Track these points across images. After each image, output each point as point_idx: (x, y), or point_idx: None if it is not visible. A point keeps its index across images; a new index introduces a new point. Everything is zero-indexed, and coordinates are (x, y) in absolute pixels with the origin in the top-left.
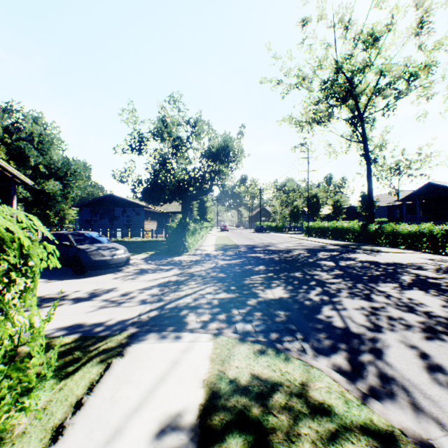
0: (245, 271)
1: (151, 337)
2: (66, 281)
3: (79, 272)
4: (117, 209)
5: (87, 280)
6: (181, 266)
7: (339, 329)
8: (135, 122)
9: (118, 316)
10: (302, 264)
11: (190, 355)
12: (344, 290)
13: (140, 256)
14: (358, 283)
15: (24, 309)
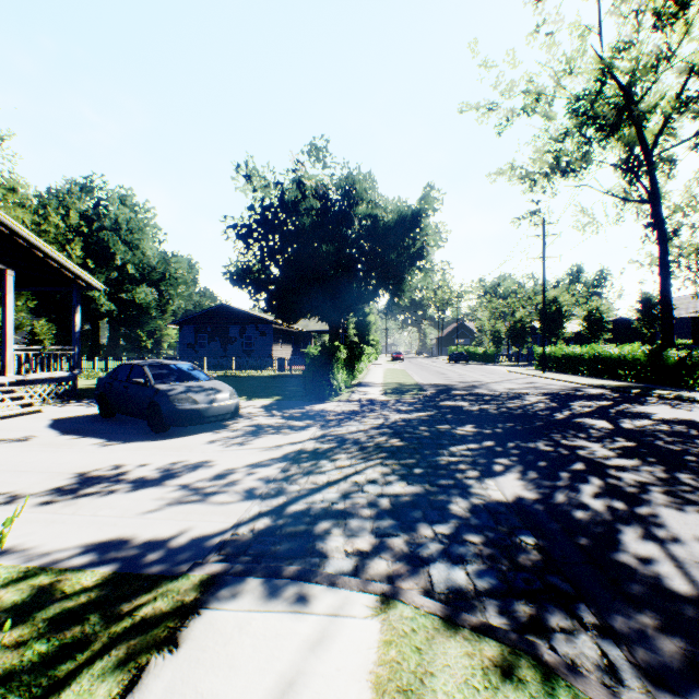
0: (438, 436)
1: (247, 590)
2: (134, 443)
3: (157, 429)
4: (233, 327)
5: (166, 443)
6: (324, 421)
7: (687, 602)
8: (256, 188)
9: (197, 526)
10: (545, 423)
11: (324, 664)
12: (654, 486)
13: (260, 402)
14: (681, 472)
15: (46, 499)
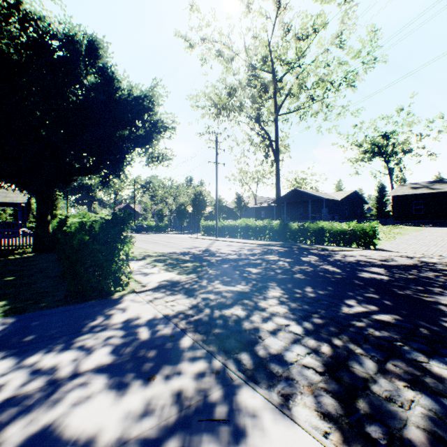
0: (420, 336)
1: None
2: None
3: None
4: None
5: None
6: (219, 356)
7: None
8: None
9: None
10: (365, 283)
11: None
12: None
13: None
14: None
15: None
